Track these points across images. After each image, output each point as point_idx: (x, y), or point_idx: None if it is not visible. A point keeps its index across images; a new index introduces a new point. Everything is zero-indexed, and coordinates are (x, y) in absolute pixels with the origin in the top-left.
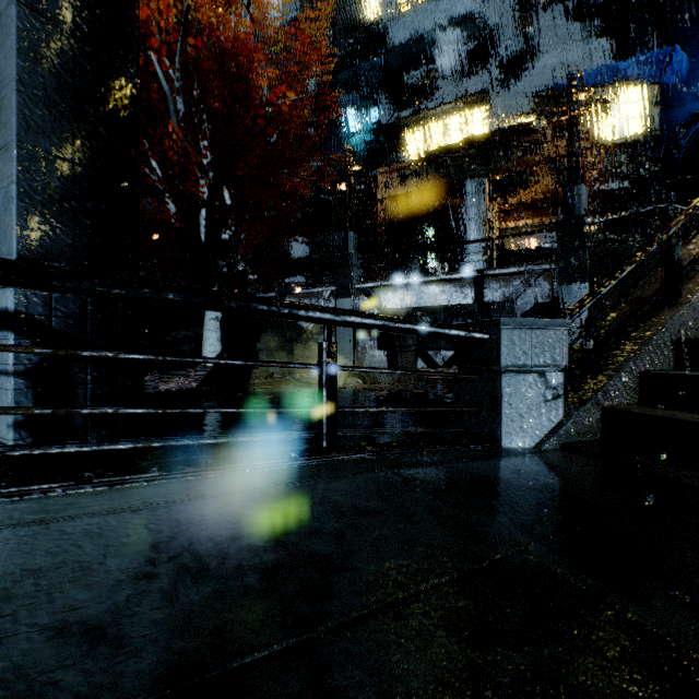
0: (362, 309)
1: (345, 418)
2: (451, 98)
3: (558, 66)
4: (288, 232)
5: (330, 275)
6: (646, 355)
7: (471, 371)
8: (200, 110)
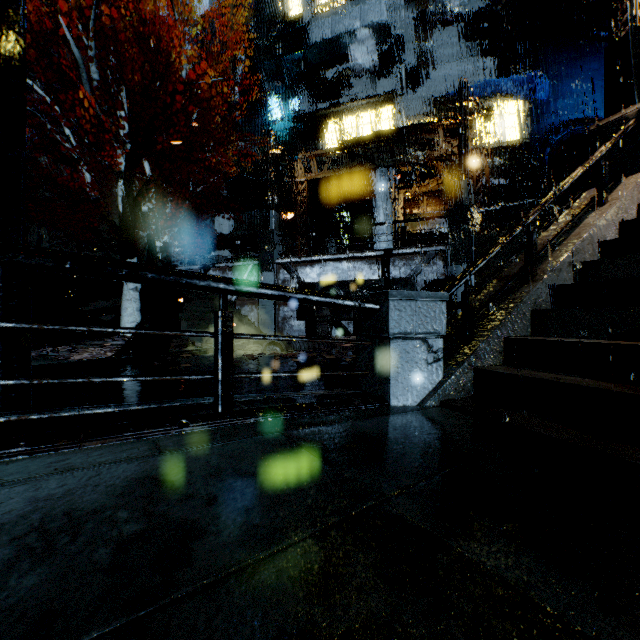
0: (282, 282)
1: (257, 384)
2: (363, 96)
3: (453, 77)
4: (214, 208)
5: (254, 250)
6: (509, 323)
7: (366, 338)
8: (118, 82)
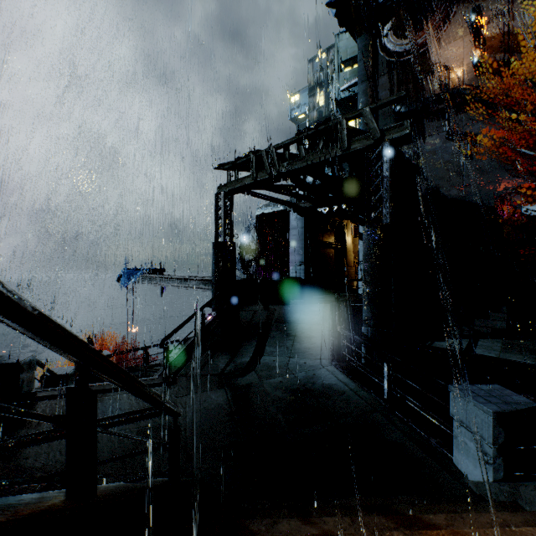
0: None
1: None
2: None
3: None
4: None
5: None
6: None
7: None
8: None
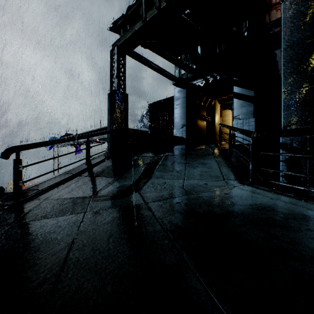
0: None
1: None
2: None
3: None
4: None
5: None
6: None
7: None
8: None
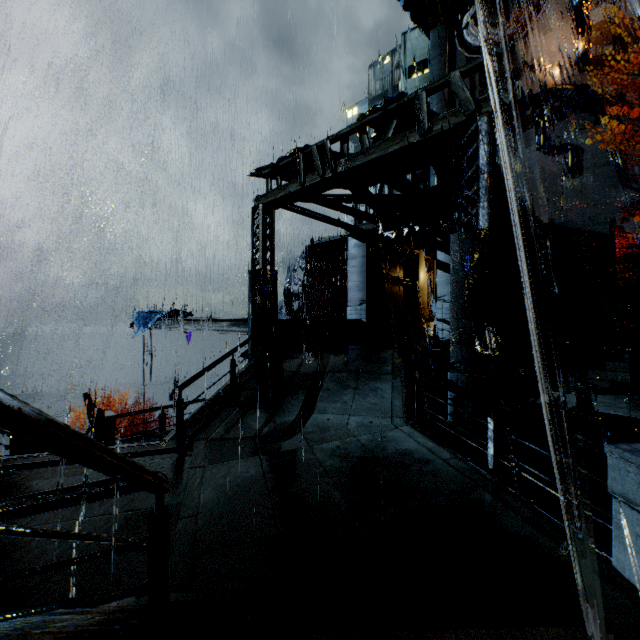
0: None
1: None
2: None
3: None
4: None
5: None
6: None
7: None
8: None
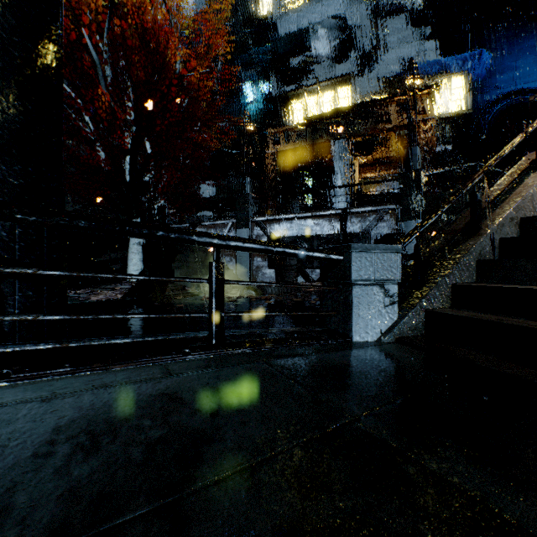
0: (256, 237)
1: (238, 321)
2: (324, 78)
3: (402, 58)
4: (200, 176)
5: (232, 211)
6: (456, 272)
7: (331, 284)
8: (125, 77)
